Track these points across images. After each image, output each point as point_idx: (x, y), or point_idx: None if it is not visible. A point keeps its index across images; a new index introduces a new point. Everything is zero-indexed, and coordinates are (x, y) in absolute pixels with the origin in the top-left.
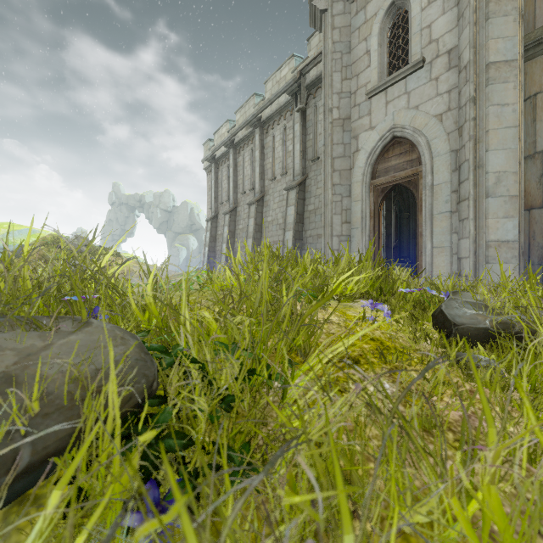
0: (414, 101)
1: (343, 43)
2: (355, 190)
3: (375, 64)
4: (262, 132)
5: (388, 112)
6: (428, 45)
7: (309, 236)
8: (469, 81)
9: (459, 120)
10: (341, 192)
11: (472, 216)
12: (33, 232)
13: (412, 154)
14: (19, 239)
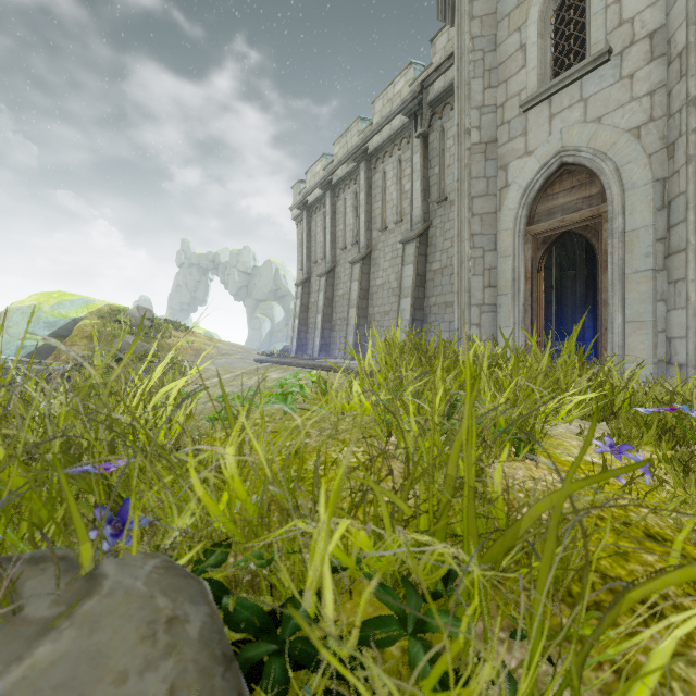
0: (594, 111)
1: (485, 38)
2: (504, 241)
3: (533, 62)
4: (369, 168)
5: (553, 129)
6: (616, 28)
7: (433, 304)
8: (688, 74)
9: (668, 133)
10: (483, 244)
11: (692, 276)
12: (87, 302)
13: (591, 188)
14: (71, 312)
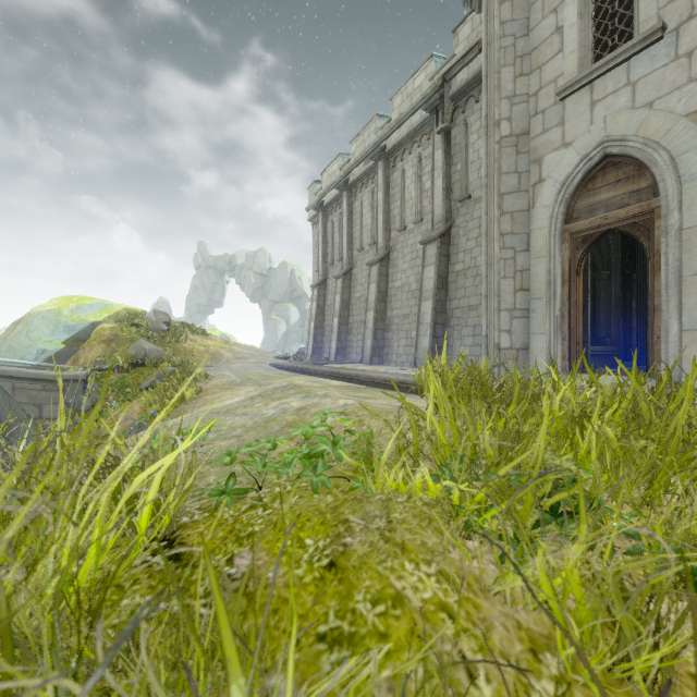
0: (644, 95)
1: (516, 22)
2: (537, 241)
3: (572, 45)
4: (387, 166)
5: (595, 118)
6: (671, 2)
7: (456, 307)
8: None
9: None
10: (514, 244)
11: None
12: (105, 306)
13: (640, 181)
14: (90, 315)
